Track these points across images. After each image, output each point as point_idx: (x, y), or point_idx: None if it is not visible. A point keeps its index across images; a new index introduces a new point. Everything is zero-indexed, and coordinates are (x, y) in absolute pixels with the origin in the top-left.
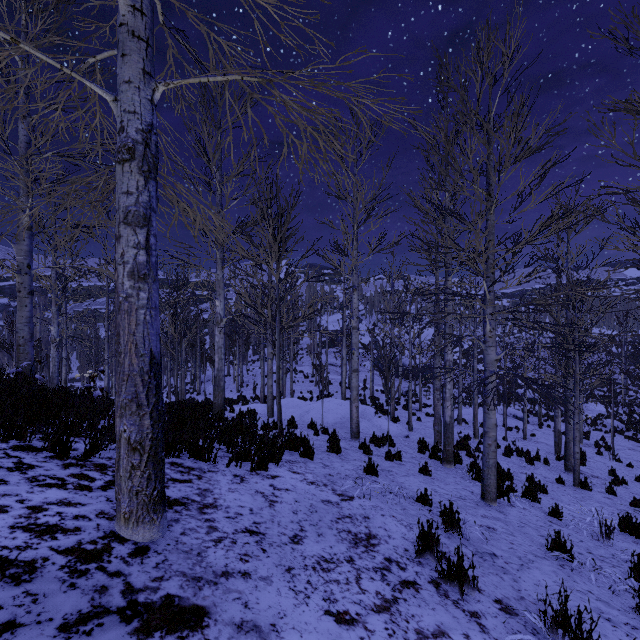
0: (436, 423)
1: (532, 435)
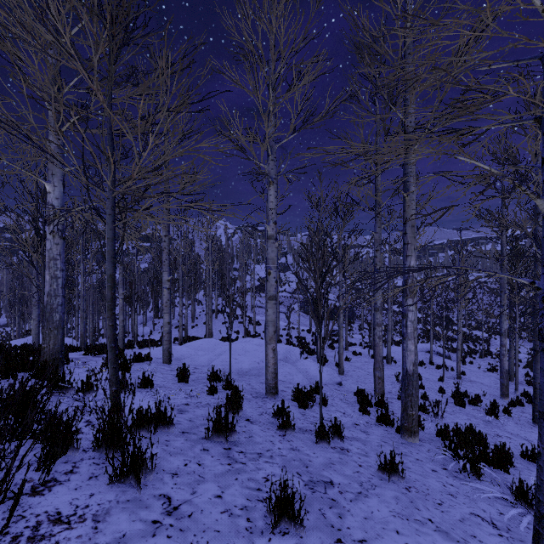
0: (377, 367)
1: (462, 373)
